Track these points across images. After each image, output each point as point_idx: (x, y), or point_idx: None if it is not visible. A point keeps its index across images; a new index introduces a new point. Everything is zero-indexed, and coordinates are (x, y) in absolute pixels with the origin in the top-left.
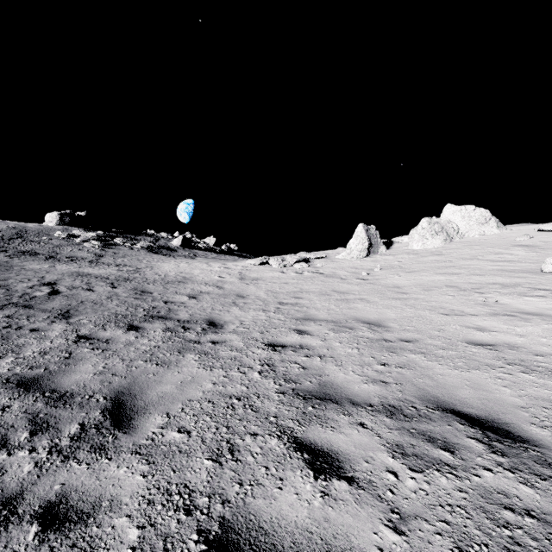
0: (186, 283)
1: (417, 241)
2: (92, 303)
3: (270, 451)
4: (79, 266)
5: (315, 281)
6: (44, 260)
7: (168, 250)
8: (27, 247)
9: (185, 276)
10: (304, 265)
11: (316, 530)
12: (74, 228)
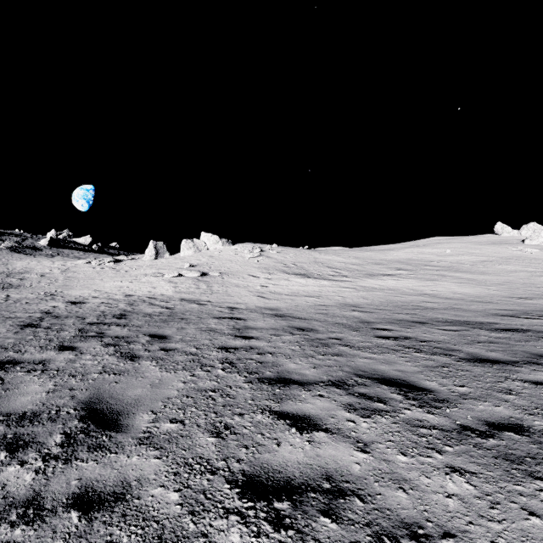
0: (24, 273)
1: (181, 251)
2: None
3: (2, 296)
4: None
5: (101, 272)
6: None
7: (33, 249)
8: None
9: (27, 270)
10: (111, 264)
11: (0, 298)
12: None
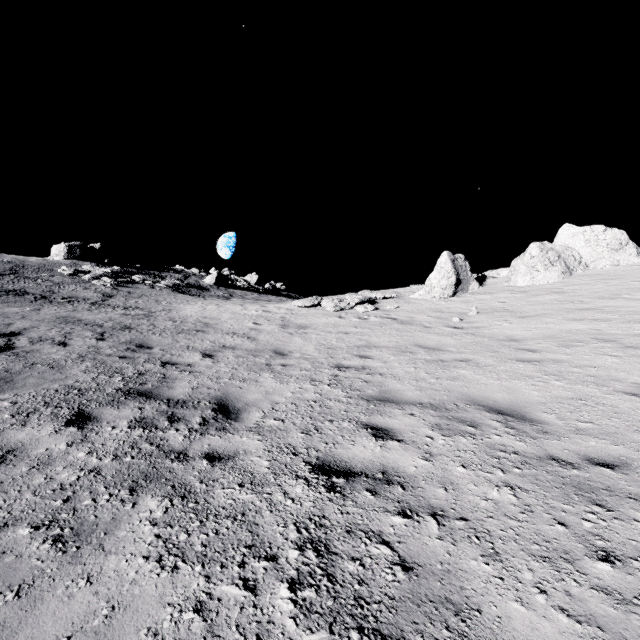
0: (207, 332)
1: (523, 274)
2: (48, 366)
3: None
4: (74, 308)
5: (386, 330)
6: (30, 302)
7: (199, 289)
8: (16, 286)
9: (209, 322)
10: (368, 307)
11: None
12: (85, 262)
